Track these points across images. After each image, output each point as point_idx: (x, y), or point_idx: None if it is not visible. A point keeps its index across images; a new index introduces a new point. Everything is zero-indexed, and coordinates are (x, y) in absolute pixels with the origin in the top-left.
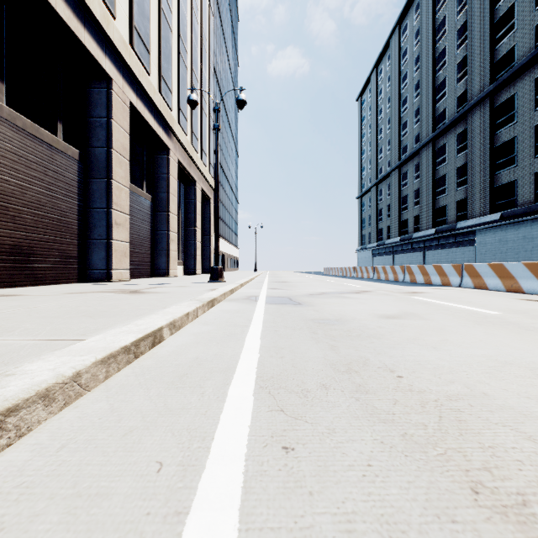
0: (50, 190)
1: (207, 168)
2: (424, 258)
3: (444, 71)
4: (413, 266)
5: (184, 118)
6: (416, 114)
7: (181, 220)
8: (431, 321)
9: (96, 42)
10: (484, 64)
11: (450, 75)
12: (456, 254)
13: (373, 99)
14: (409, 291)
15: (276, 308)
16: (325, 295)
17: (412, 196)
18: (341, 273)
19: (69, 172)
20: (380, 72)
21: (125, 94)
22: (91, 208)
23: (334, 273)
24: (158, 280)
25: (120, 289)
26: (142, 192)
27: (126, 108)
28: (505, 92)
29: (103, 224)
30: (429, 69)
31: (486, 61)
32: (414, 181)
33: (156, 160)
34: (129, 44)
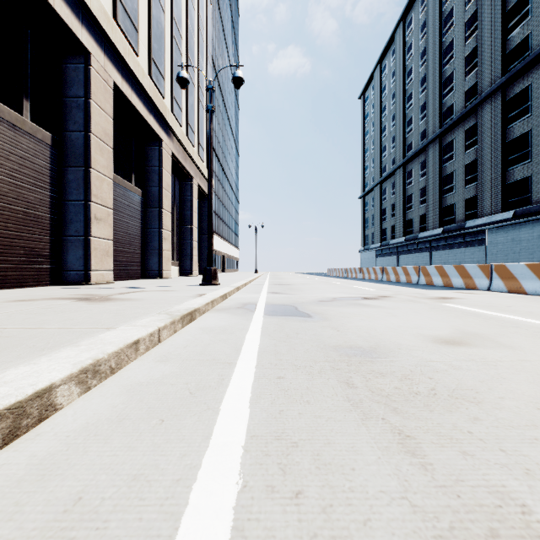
0: (12, 177)
1: (204, 164)
2: (430, 259)
3: (451, 65)
4: (429, 267)
5: (178, 107)
6: (422, 110)
7: (177, 218)
8: (523, 352)
9: (69, 8)
10: (495, 55)
11: (459, 68)
12: (465, 254)
13: (377, 96)
14: (436, 296)
15: (278, 323)
16: (338, 302)
17: (417, 194)
18: (346, 274)
19: (38, 158)
20: (384, 68)
21: (108, 73)
22: (66, 200)
23: (338, 274)
24: (146, 282)
25: (87, 294)
26: (131, 186)
27: (109, 88)
28: (518, 83)
29: (81, 218)
30: (436, 63)
31: (497, 52)
32: (420, 179)
33: (147, 152)
34: (111, 17)
